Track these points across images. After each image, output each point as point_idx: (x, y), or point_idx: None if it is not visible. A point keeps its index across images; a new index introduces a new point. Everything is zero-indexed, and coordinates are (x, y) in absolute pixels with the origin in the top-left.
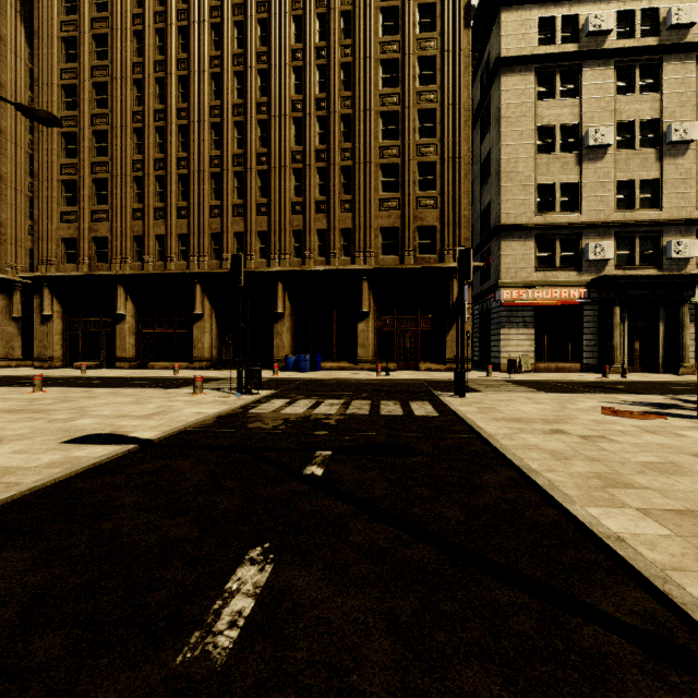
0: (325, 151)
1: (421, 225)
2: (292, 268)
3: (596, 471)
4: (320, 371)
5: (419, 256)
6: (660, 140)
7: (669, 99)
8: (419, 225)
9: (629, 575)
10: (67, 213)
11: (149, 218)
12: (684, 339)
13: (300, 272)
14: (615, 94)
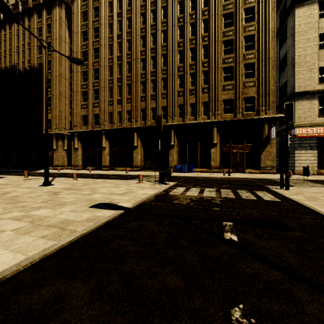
0: (194, 64)
1: (246, 96)
2: (178, 123)
3: None
4: (192, 172)
5: (244, 113)
6: None
7: None
8: (244, 96)
9: None
10: (83, 105)
11: (115, 104)
12: None
13: (182, 124)
14: None
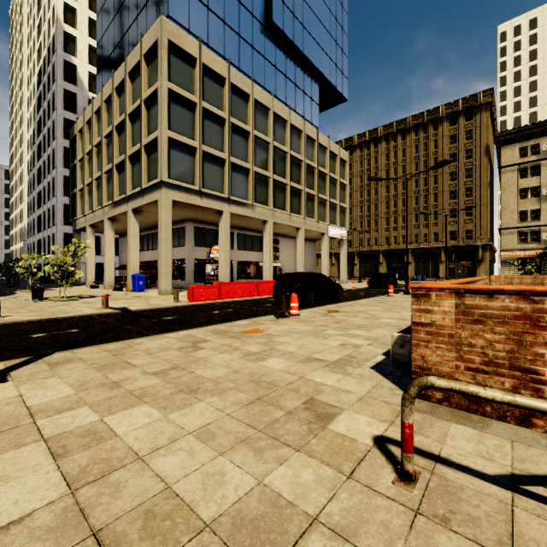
0: (427, 206)
1: (466, 229)
2: (414, 247)
3: None
4: (424, 281)
5: (465, 241)
6: None
7: None
8: (465, 229)
9: None
10: None
11: (365, 233)
12: None
13: (417, 248)
14: None
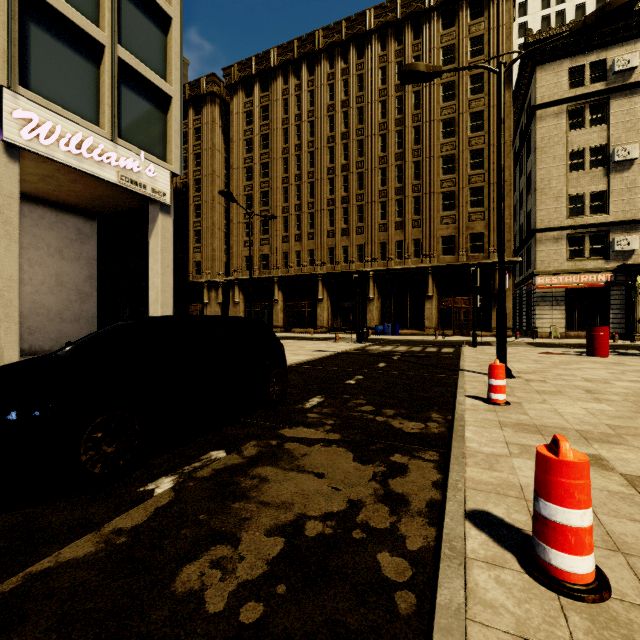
0: (401, 188)
1: (472, 232)
2: (379, 268)
3: (484, 360)
4: (398, 335)
5: (470, 255)
6: None
7: None
8: (470, 233)
9: (459, 367)
10: (247, 241)
11: (292, 241)
12: None
13: (384, 270)
14: None
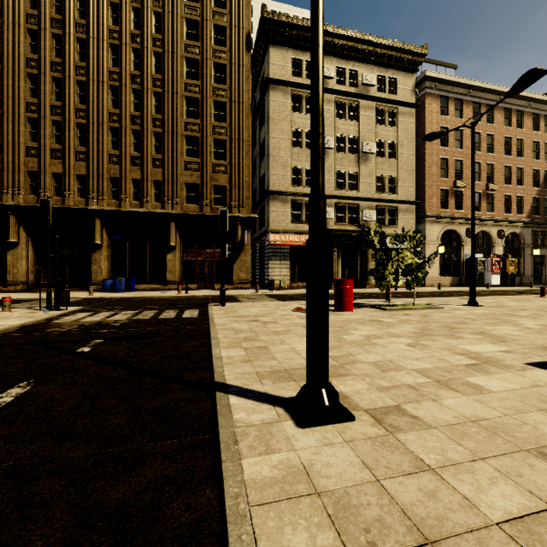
0: (139, 117)
1: (216, 184)
2: (109, 208)
3: (247, 336)
4: (134, 291)
5: (214, 207)
6: (358, 149)
7: (362, 126)
8: (214, 184)
9: (211, 368)
10: None
11: None
12: (369, 268)
13: (117, 211)
14: (335, 117)
